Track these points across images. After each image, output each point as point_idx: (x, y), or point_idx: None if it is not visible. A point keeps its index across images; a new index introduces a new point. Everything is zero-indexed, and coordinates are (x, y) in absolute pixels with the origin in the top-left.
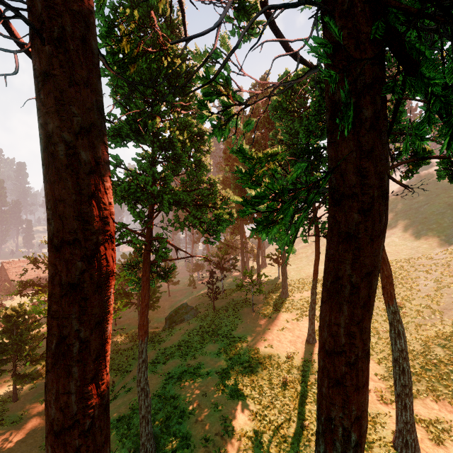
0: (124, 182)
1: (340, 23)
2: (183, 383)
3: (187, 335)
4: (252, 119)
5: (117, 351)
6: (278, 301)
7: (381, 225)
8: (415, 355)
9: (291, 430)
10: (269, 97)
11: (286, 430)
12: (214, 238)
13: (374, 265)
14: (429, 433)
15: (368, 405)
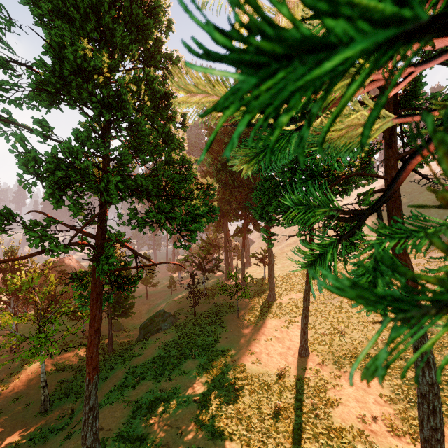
0: (33, 150)
1: None
2: (154, 416)
3: (163, 348)
4: None
5: (81, 368)
6: (265, 305)
7: None
8: None
9: None
10: None
11: None
12: (188, 239)
13: None
14: None
15: None
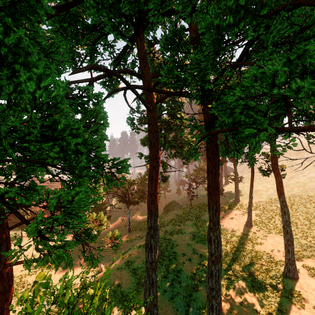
0: None
1: (205, 115)
2: (173, 235)
3: (175, 216)
4: None
5: (139, 222)
6: (232, 203)
7: (216, 155)
8: None
9: (227, 259)
10: None
11: (224, 258)
12: (187, 162)
13: (216, 164)
14: (309, 272)
15: (218, 200)
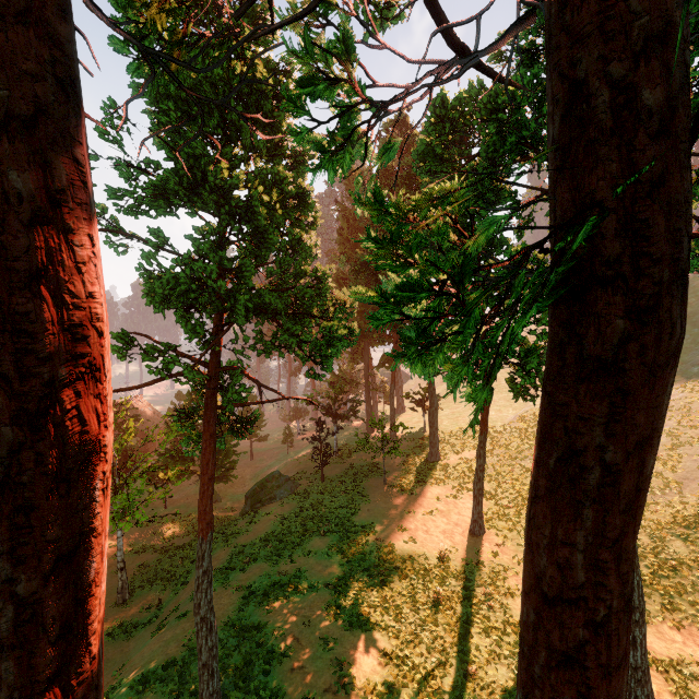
0: (168, 272)
1: None
2: (273, 603)
3: (280, 522)
4: (383, 181)
5: (166, 549)
6: (424, 466)
7: (673, 343)
8: (641, 553)
9: (449, 681)
10: (431, 85)
11: (440, 681)
12: (323, 368)
13: (652, 427)
14: (671, 682)
15: None
